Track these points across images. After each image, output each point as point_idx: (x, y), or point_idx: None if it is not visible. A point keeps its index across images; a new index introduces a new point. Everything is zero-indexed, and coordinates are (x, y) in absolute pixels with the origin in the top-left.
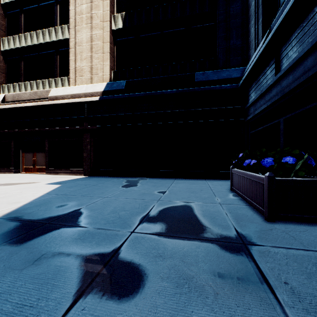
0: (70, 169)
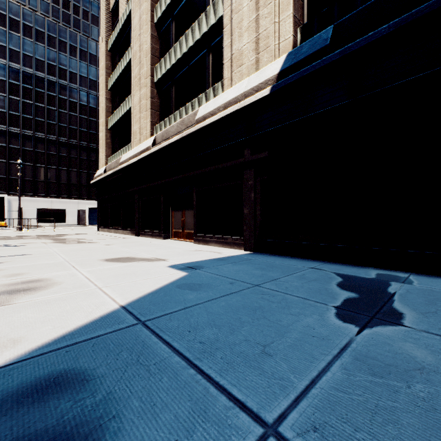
0: (224, 236)
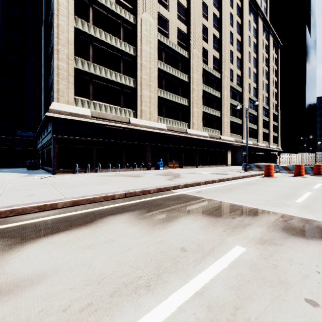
0: None
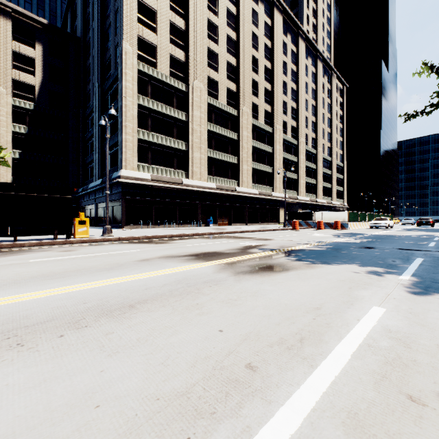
0: None
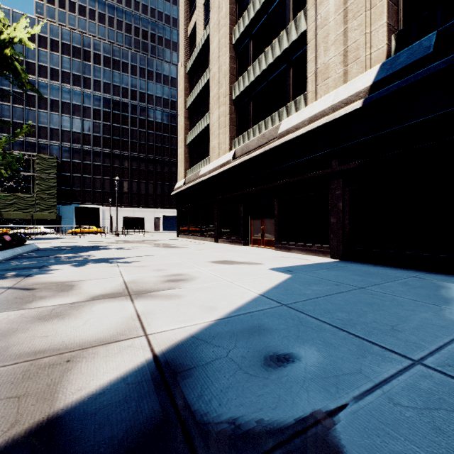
0: (307, 244)
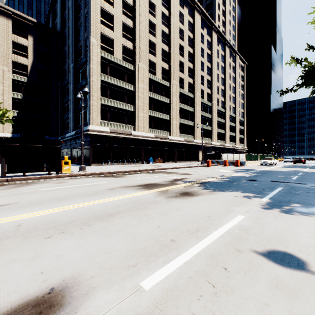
0: None
